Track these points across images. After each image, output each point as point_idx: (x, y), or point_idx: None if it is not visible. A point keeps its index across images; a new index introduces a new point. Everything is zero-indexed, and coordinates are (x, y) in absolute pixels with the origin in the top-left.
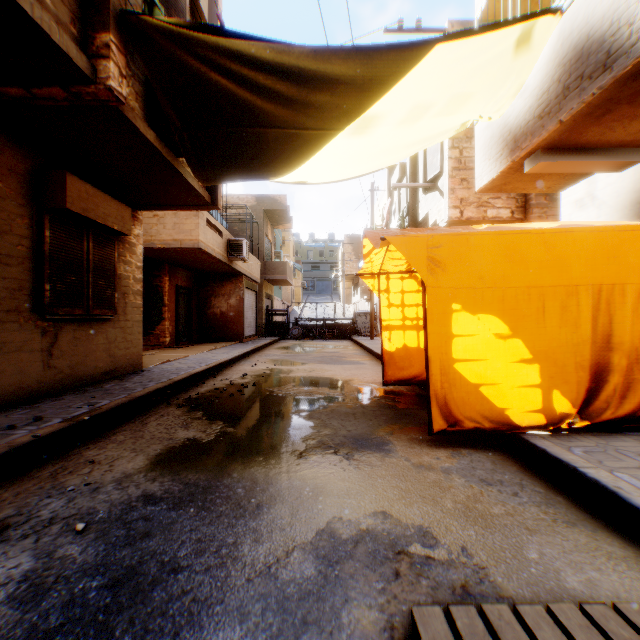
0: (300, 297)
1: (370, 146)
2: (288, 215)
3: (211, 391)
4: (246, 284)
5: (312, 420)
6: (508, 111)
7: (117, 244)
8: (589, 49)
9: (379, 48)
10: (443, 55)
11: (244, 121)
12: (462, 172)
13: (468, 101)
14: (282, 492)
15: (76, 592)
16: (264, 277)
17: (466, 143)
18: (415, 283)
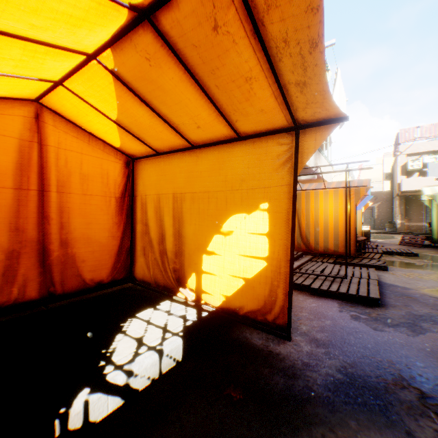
0: None
1: None
2: None
3: None
4: None
5: None
6: None
7: None
8: None
9: None
10: None
11: None
12: None
13: None
14: None
15: None
16: None
17: None
18: None
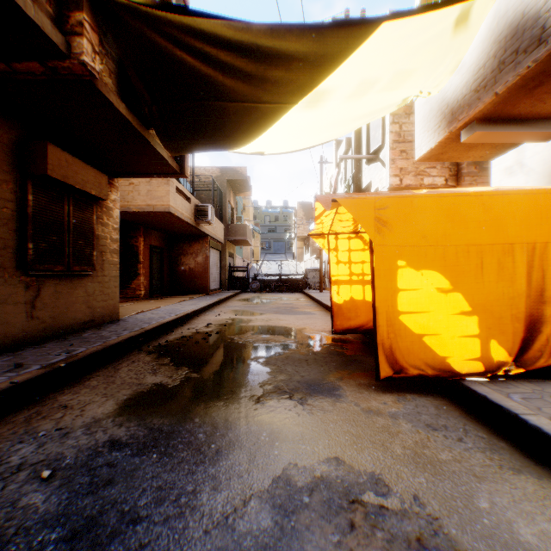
0: (258, 256)
1: (321, 119)
2: (248, 184)
3: (179, 339)
4: (211, 244)
5: (269, 366)
6: (446, 87)
7: (95, 208)
8: (524, 26)
9: (330, 26)
10: (389, 33)
11: (207, 95)
12: (401, 144)
13: (410, 77)
14: (240, 437)
15: (34, 545)
16: (227, 238)
17: (405, 119)
18: (361, 242)
